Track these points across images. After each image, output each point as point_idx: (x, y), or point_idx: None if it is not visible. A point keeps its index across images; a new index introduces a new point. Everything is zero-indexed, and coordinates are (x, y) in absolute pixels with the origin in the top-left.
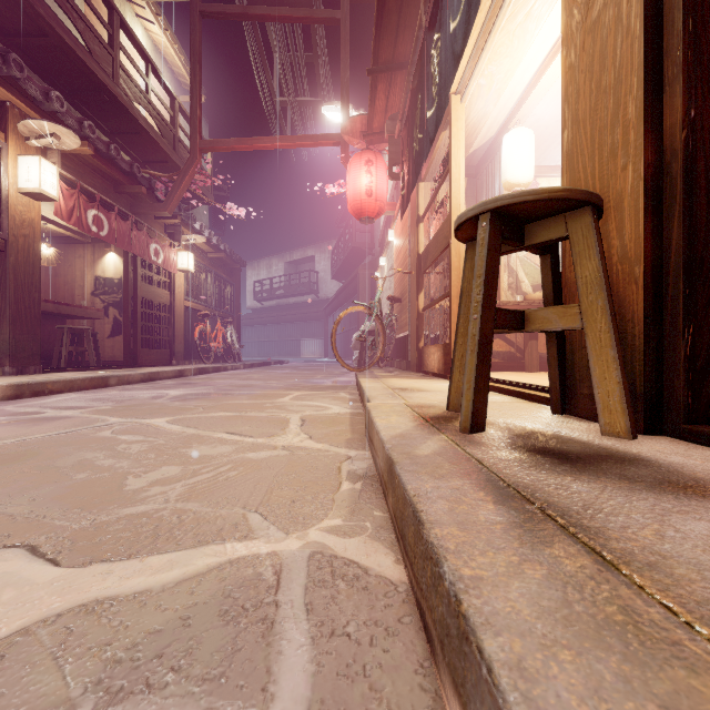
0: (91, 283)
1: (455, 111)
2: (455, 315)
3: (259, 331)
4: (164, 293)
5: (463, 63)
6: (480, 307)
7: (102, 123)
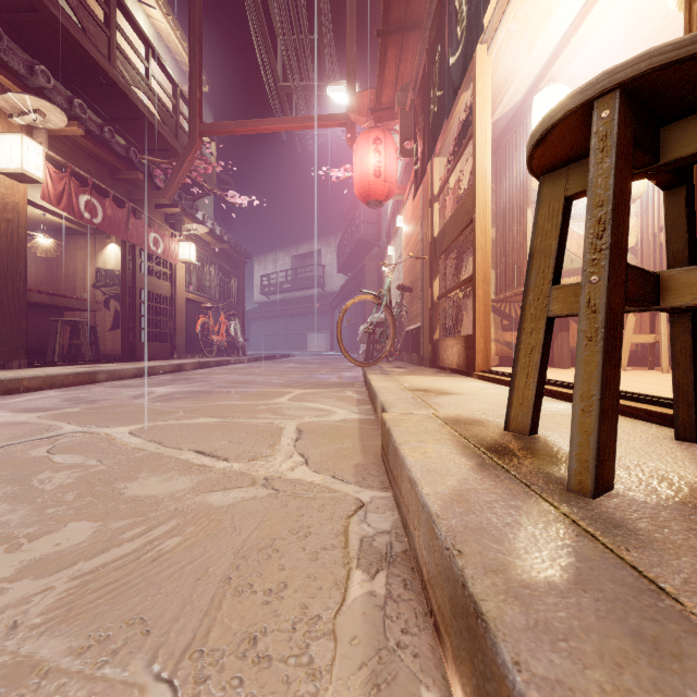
0: (92, 275)
1: (480, 64)
2: (480, 302)
3: (265, 324)
4: (165, 284)
5: (492, 1)
6: (607, 260)
7: (101, 109)
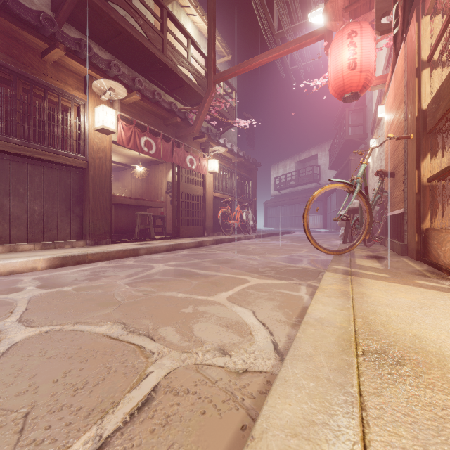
0: (165, 186)
1: None
2: None
3: (277, 210)
4: (199, 188)
5: None
6: None
7: (164, 86)
